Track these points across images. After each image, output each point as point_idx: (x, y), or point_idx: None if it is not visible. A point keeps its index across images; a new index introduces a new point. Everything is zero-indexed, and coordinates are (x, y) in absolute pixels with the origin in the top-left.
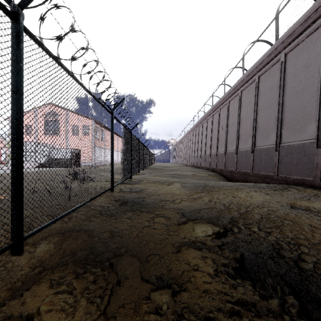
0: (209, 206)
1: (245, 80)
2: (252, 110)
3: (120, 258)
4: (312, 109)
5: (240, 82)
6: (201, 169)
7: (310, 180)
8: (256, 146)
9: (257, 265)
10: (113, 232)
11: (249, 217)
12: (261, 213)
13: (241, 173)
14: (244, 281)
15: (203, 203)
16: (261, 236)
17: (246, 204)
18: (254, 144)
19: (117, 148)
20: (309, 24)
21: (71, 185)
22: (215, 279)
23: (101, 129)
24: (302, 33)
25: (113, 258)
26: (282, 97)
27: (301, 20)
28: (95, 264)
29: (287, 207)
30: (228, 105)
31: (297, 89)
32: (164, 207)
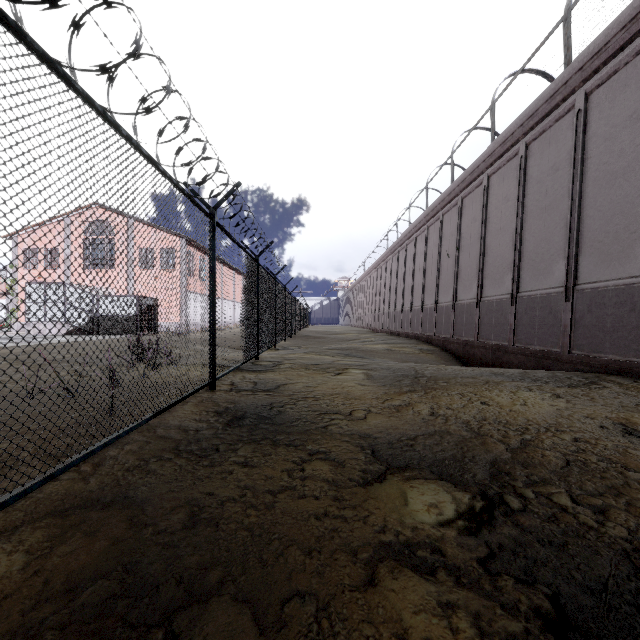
0: (435, 430)
1: (496, 153)
2: (511, 214)
3: (200, 610)
4: None
5: (486, 156)
6: (403, 338)
7: None
8: (520, 291)
9: None
10: (195, 510)
11: (536, 462)
12: (562, 450)
13: (487, 348)
14: None
15: (419, 420)
16: (587, 524)
17: (518, 424)
18: (516, 286)
19: (232, 296)
20: None
21: (128, 374)
22: None
23: (199, 256)
24: (624, 48)
25: (180, 609)
26: (579, 186)
27: (624, 19)
28: (122, 635)
29: (617, 432)
30: (460, 205)
31: (613, 167)
32: (328, 433)
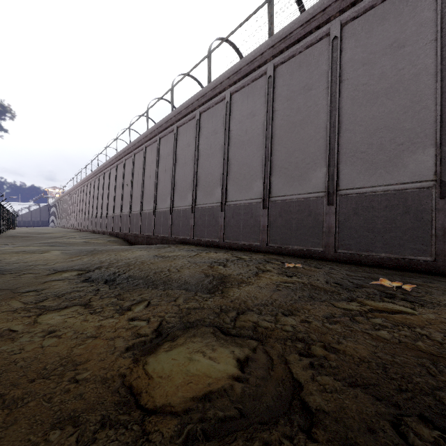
0: (85, 263)
1: (148, 137)
2: (154, 170)
3: None
4: (191, 181)
5: (144, 136)
6: (101, 234)
7: (188, 238)
8: (157, 208)
9: (96, 278)
10: None
11: (114, 264)
12: (126, 261)
13: (144, 237)
14: (83, 282)
15: (81, 262)
16: (112, 270)
17: (120, 258)
18: (155, 206)
19: None
20: (190, 112)
21: None
22: (66, 284)
23: None
24: (186, 116)
25: None
26: (174, 165)
27: (185, 105)
28: None
29: (150, 257)
30: (133, 157)
31: (183, 161)
32: (33, 268)
